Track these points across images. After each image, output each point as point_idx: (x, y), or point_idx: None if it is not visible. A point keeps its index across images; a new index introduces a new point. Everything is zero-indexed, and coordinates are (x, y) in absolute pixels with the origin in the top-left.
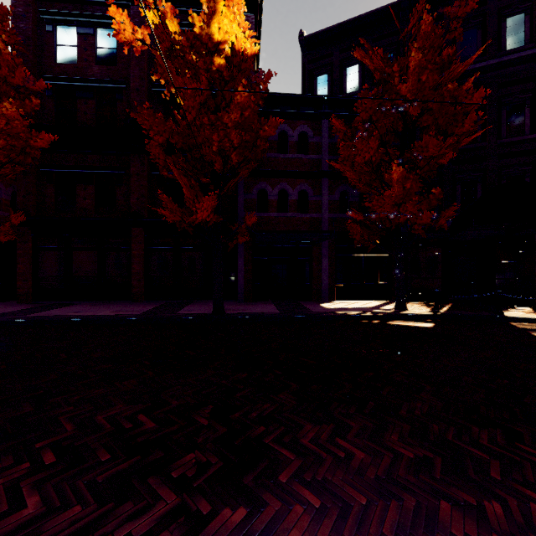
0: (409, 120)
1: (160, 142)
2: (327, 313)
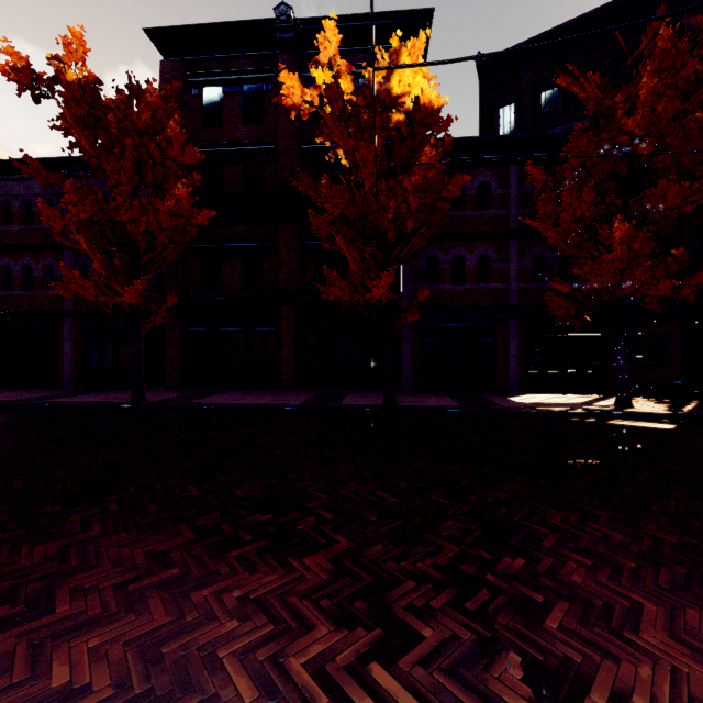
0: (638, 161)
1: (335, 215)
2: (523, 408)
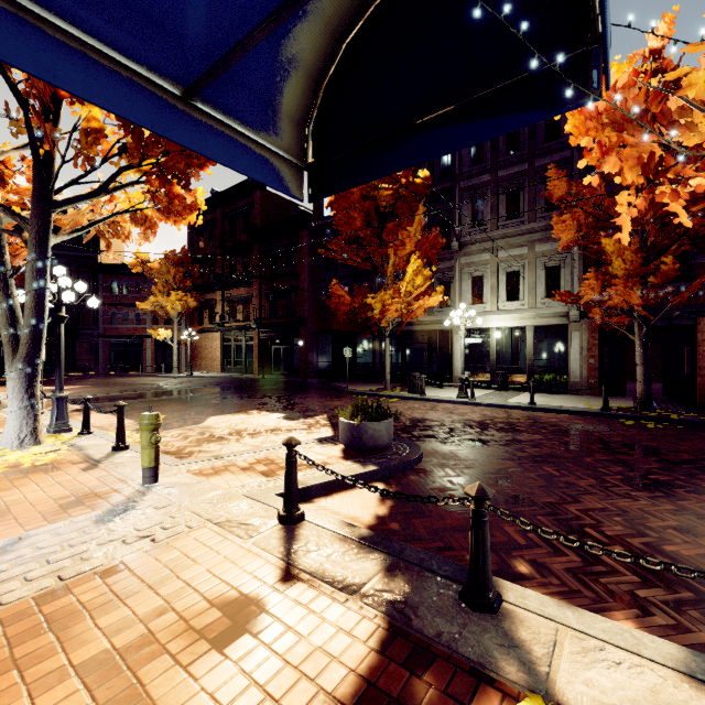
0: None
1: None
2: None
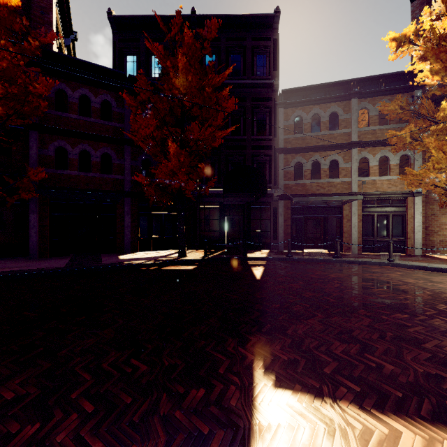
0: (184, 108)
1: None
2: (113, 264)
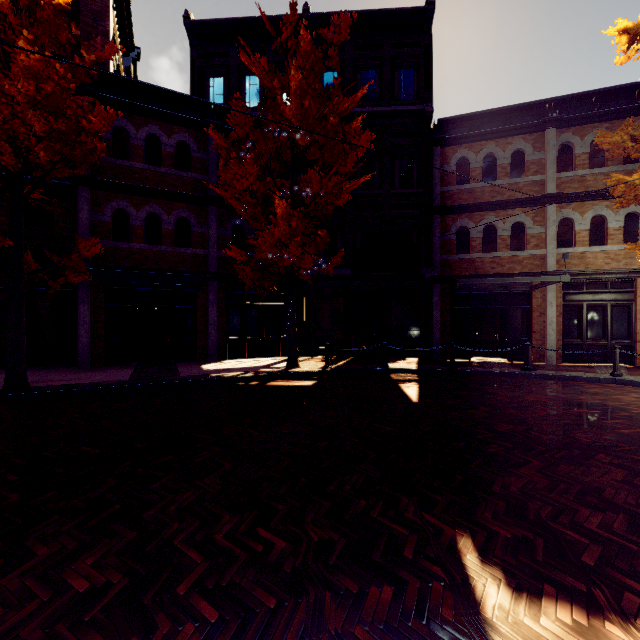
0: (297, 149)
1: None
2: (196, 377)
